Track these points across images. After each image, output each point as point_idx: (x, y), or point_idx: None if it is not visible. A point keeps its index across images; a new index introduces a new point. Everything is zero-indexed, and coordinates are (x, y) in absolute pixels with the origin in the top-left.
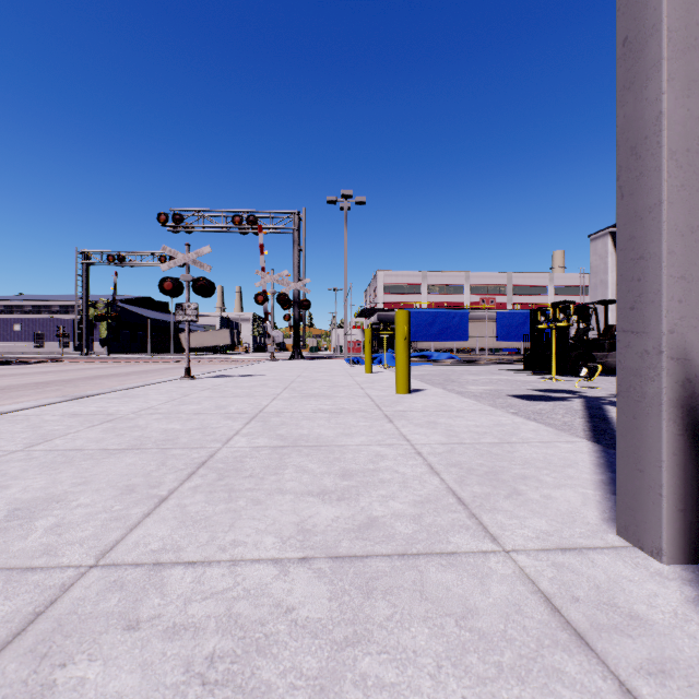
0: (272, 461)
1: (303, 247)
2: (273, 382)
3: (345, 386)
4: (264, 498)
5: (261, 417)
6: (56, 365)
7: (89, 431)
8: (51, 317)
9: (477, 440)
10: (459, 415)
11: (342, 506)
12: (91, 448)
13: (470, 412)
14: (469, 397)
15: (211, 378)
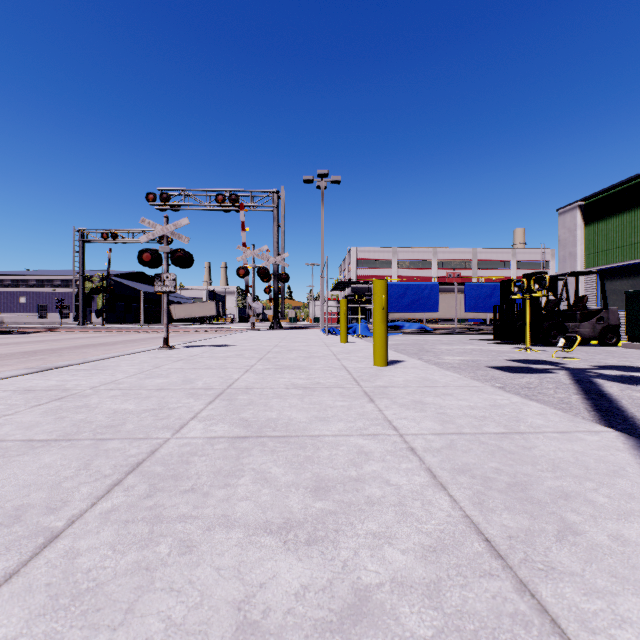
0: (226, 462)
1: (281, 224)
2: (249, 353)
3: (321, 356)
4: (199, 538)
5: (228, 394)
6: (53, 334)
7: (27, 413)
8: (53, 290)
9: (479, 429)
10: (446, 392)
11: (313, 558)
12: (13, 438)
13: (457, 388)
14: (447, 368)
15: (189, 348)
